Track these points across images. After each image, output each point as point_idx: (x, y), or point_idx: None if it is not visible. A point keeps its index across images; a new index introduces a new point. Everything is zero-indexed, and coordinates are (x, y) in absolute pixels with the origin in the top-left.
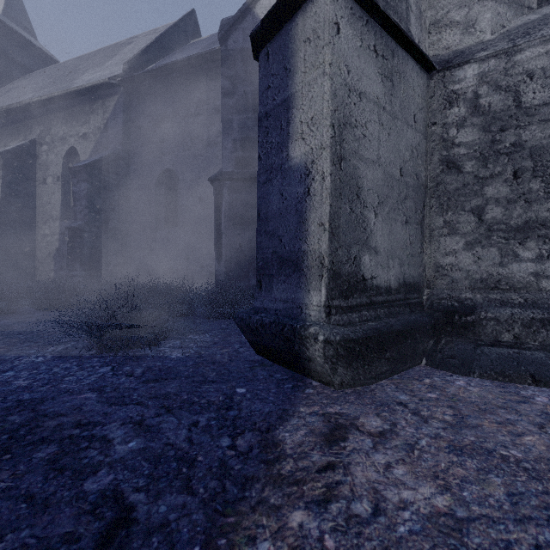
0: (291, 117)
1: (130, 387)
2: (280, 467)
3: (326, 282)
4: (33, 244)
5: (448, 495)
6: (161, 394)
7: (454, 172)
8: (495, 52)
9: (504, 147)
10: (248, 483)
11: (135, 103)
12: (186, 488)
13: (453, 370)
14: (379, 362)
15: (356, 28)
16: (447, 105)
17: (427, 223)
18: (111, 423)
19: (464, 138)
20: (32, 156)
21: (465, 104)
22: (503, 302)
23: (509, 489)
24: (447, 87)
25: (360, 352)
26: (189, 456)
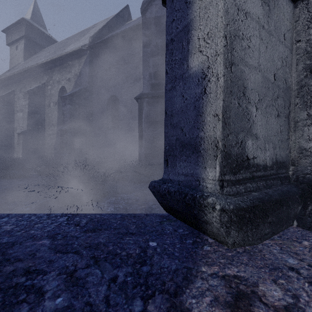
0: (190, 37)
1: (74, 235)
2: None
3: (220, 161)
4: (43, 139)
5: None
6: (94, 244)
7: None
8: None
9: None
10: None
11: (95, 59)
12: None
13: None
14: (263, 225)
15: None
16: (310, 25)
17: (292, 116)
18: (50, 272)
19: None
20: (43, 92)
21: None
22: None
23: None
24: (310, 11)
25: (249, 218)
26: None
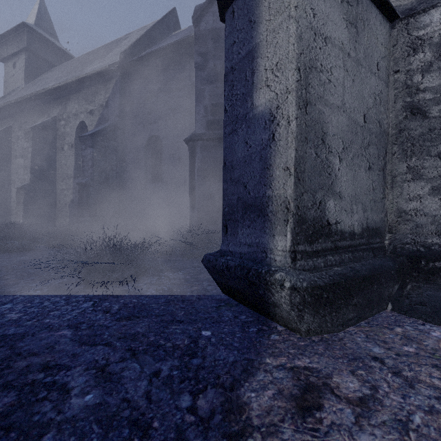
0: (256, 66)
1: (104, 324)
2: None
3: (292, 227)
4: (54, 197)
5: None
6: (130, 334)
7: (418, 117)
8: None
9: None
10: None
11: (129, 84)
12: None
13: (424, 318)
14: (346, 308)
15: None
16: (411, 51)
17: (389, 169)
18: (75, 367)
19: (430, 83)
20: (53, 130)
21: (431, 49)
22: None
23: None
24: (411, 34)
25: (327, 299)
26: (144, 420)
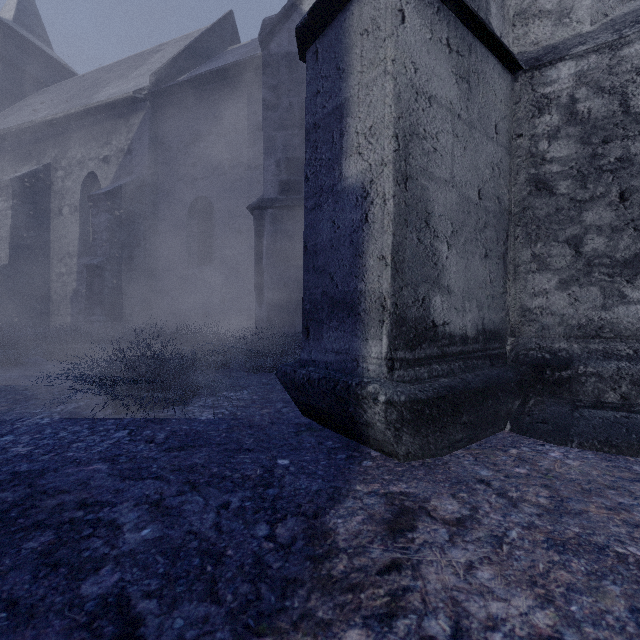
0: (345, 127)
1: (149, 456)
2: (331, 565)
3: (389, 329)
4: (47, 284)
5: (551, 610)
6: (185, 466)
7: (544, 194)
8: (596, 46)
9: (607, 162)
10: (290, 588)
11: (163, 120)
12: (210, 594)
13: (545, 438)
14: (453, 427)
15: (425, 17)
16: (536, 112)
17: (511, 256)
18: (122, 503)
19: (557, 153)
20: (46, 183)
21: (558, 111)
22: (606, 353)
23: (631, 602)
24: (536, 90)
25: (430, 416)
26: (216, 549)
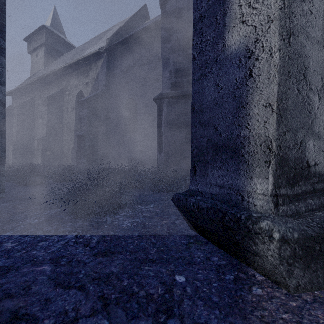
0: (228, 6)
1: (81, 260)
2: None
3: (274, 169)
4: (62, 145)
5: None
6: (104, 275)
7: None
8: None
9: None
10: None
11: (112, 62)
12: None
13: None
14: None
15: None
16: None
17: None
18: (43, 320)
19: None
20: (61, 98)
21: None
22: None
23: None
24: None
25: (320, 251)
26: None
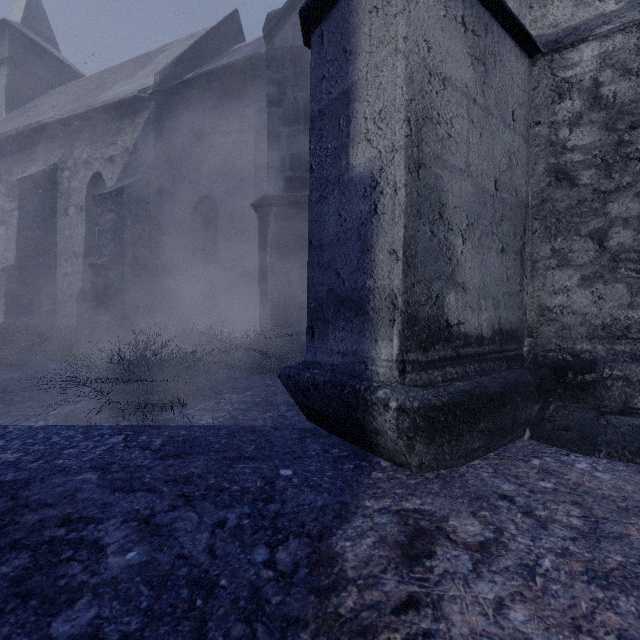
0: (352, 113)
1: (143, 464)
2: (338, 601)
3: (400, 329)
4: (53, 284)
5: None
6: (181, 477)
7: (565, 185)
8: (623, 25)
9: (635, 150)
10: (291, 630)
11: (168, 120)
12: (198, 637)
13: (569, 447)
14: (470, 435)
15: None
16: (556, 98)
17: (528, 252)
18: (109, 519)
19: (579, 140)
20: (52, 184)
21: (581, 95)
22: (634, 355)
23: None
24: (556, 74)
25: (445, 423)
26: (208, 578)
